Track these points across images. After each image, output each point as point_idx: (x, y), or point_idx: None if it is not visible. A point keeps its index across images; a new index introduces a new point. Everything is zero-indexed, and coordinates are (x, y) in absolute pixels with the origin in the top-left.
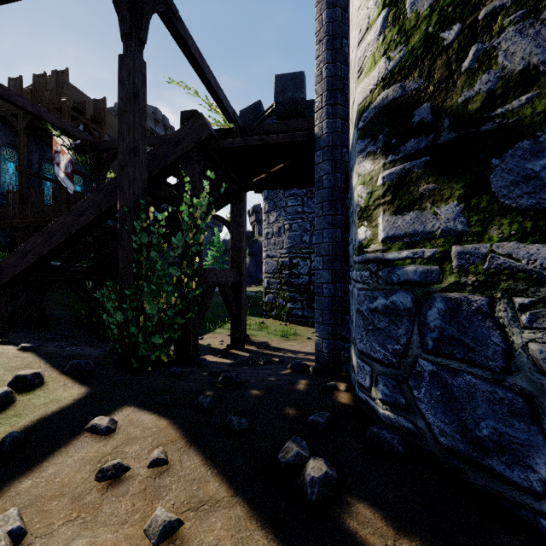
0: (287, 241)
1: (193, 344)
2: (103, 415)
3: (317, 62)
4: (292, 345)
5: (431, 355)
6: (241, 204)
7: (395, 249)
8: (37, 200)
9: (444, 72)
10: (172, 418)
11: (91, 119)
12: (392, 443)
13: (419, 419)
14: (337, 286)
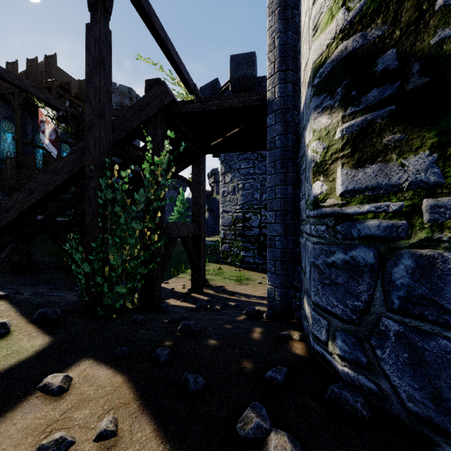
0: (240, 198)
1: (156, 291)
2: (60, 369)
3: (270, 32)
4: (245, 289)
5: (397, 314)
6: (201, 165)
7: (355, 203)
8: (30, 164)
9: (413, 14)
10: (128, 374)
11: (76, 97)
12: (355, 406)
13: (383, 380)
14: (288, 238)
